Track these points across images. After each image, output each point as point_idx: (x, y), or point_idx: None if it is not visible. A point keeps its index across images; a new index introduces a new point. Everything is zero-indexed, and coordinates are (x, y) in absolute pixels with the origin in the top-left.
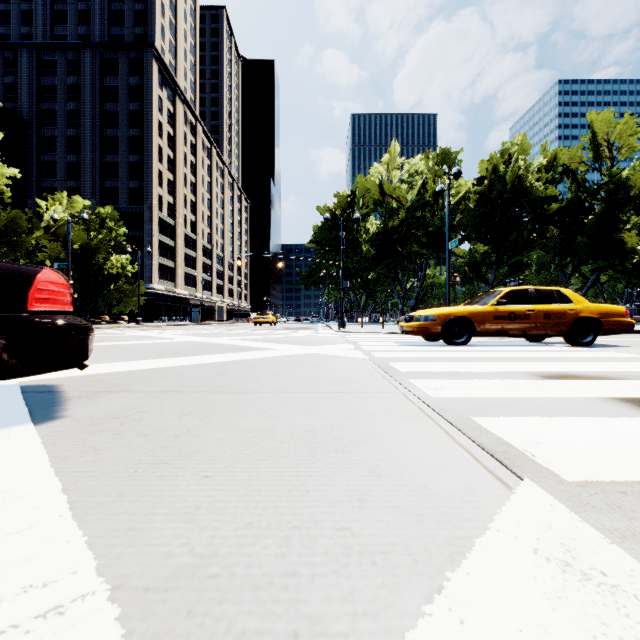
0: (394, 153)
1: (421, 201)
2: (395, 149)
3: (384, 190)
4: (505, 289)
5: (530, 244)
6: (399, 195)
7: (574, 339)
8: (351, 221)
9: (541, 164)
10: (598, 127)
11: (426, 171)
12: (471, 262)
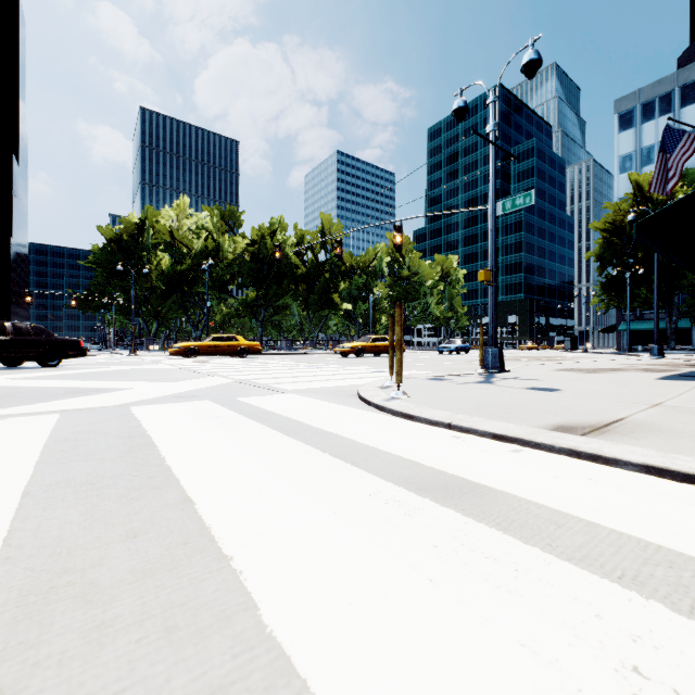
0: (183, 205)
1: (207, 251)
2: (184, 202)
3: (174, 236)
4: (214, 335)
5: (288, 294)
6: (187, 244)
7: (240, 355)
8: (141, 249)
9: (292, 241)
10: (325, 224)
11: (211, 228)
12: (245, 304)
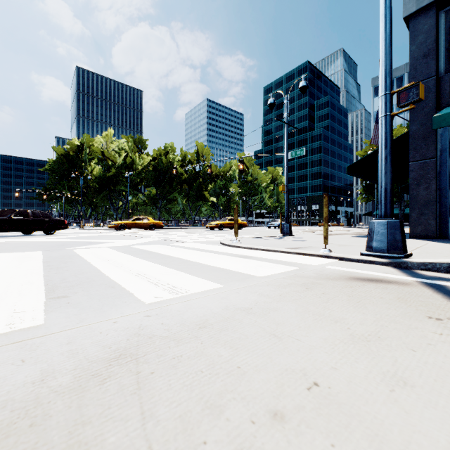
0: (110, 135)
1: (125, 164)
2: (110, 133)
3: (104, 154)
4: (135, 217)
5: (176, 191)
6: (113, 159)
7: (150, 229)
8: (81, 161)
9: (179, 158)
10: (199, 147)
11: (127, 149)
12: (149, 198)
